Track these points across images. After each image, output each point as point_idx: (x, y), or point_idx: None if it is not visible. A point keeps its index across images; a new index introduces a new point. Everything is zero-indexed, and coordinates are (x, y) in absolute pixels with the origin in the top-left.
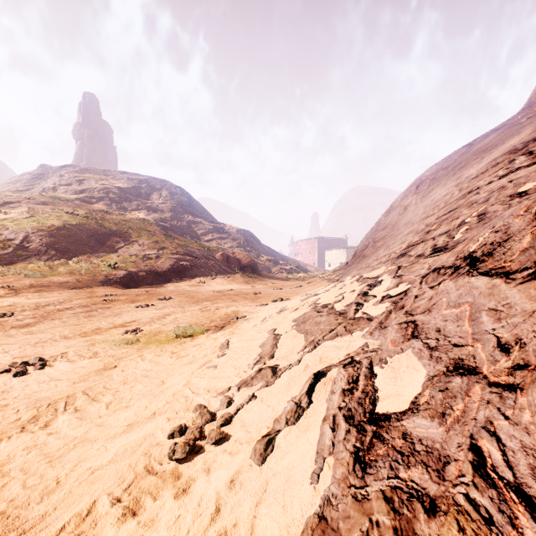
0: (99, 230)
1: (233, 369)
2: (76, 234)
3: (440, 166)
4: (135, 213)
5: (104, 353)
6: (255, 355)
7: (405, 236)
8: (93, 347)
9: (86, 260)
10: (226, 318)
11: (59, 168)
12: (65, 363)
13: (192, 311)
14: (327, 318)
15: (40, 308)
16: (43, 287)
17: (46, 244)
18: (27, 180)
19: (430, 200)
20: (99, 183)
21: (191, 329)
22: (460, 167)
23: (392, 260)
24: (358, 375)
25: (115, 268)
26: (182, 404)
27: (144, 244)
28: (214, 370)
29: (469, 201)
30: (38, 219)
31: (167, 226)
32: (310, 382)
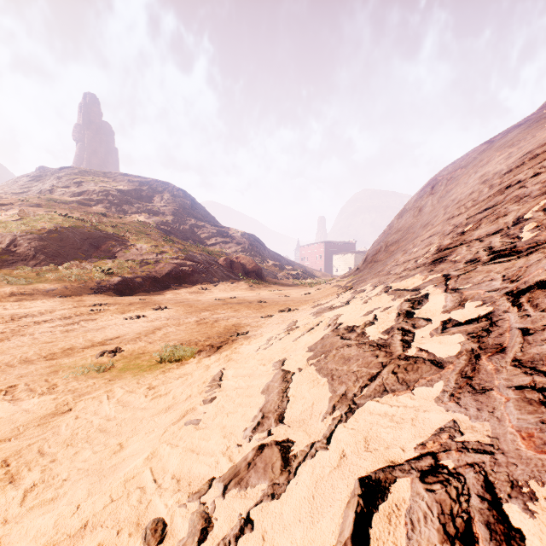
0: (94, 234)
1: (220, 437)
2: (68, 238)
3: (457, 165)
4: (135, 217)
5: (63, 387)
6: (256, 410)
7: (428, 239)
8: (53, 377)
9: (78, 265)
10: (225, 334)
11: (58, 170)
12: (4, 405)
13: (187, 323)
14: (359, 352)
15: (15, 320)
16: (25, 296)
17: (35, 248)
18: (24, 182)
19: (449, 200)
20: (98, 185)
21: (180, 351)
22: (482, 165)
23: (425, 266)
24: (469, 519)
25: (109, 274)
26: (133, 508)
27: (142, 249)
28: (195, 431)
29: (513, 196)
30: (29, 221)
31: (168, 230)
32: (355, 505)
